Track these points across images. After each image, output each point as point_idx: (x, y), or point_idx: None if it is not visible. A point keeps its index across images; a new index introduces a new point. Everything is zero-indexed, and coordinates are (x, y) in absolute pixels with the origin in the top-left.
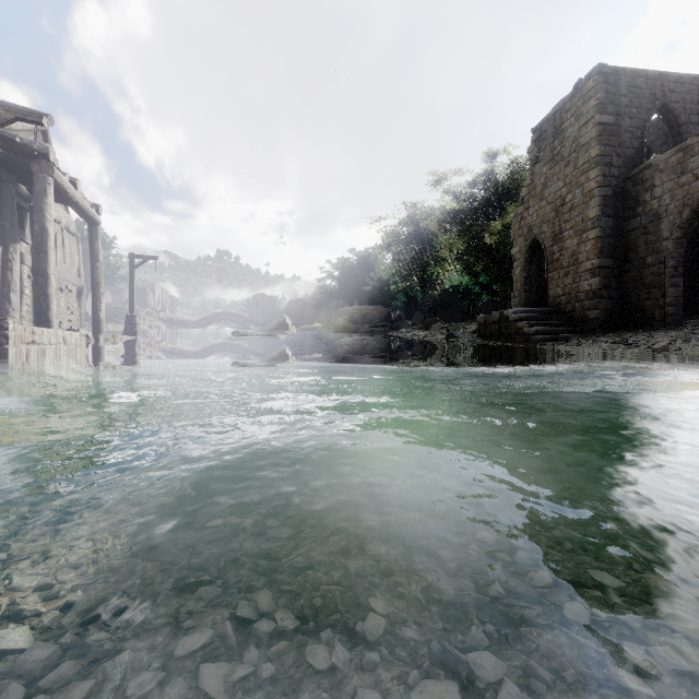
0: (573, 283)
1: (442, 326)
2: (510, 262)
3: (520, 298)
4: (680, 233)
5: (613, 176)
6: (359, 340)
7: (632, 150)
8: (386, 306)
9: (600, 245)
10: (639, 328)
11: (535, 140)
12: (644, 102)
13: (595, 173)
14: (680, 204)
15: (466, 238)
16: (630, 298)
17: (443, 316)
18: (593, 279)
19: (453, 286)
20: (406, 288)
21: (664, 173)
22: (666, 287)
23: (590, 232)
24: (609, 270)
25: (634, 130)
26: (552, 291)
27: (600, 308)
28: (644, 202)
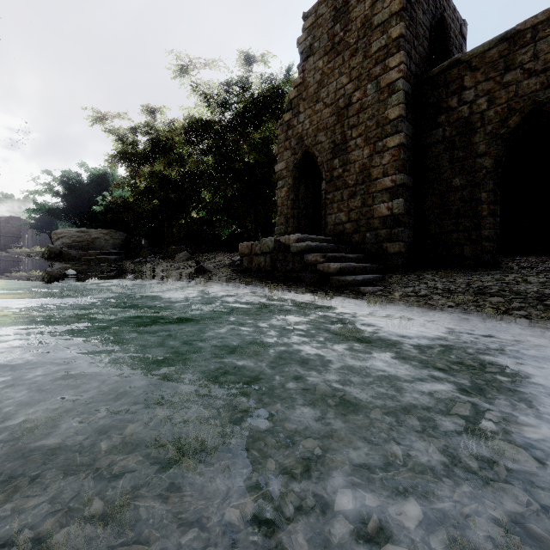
0: (364, 206)
1: (189, 255)
2: (262, 191)
3: (287, 225)
4: (503, 147)
5: (412, 72)
6: (79, 270)
7: (424, 51)
8: (124, 231)
9: (403, 155)
10: (443, 267)
11: (308, 28)
12: (431, 2)
13: (399, 58)
14: (504, 109)
15: (218, 155)
16: (429, 230)
17: (189, 246)
18: (395, 200)
19: (200, 214)
20: (147, 212)
21: (479, 70)
22: (484, 216)
23: (390, 137)
24: (410, 191)
25: (424, 28)
26: (331, 216)
27: (404, 239)
28: (450, 109)
